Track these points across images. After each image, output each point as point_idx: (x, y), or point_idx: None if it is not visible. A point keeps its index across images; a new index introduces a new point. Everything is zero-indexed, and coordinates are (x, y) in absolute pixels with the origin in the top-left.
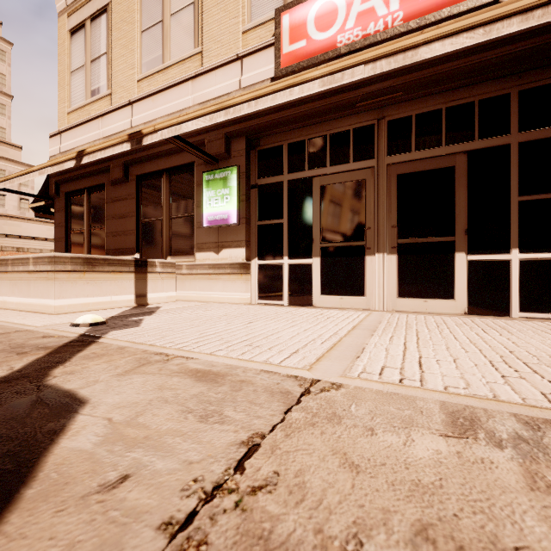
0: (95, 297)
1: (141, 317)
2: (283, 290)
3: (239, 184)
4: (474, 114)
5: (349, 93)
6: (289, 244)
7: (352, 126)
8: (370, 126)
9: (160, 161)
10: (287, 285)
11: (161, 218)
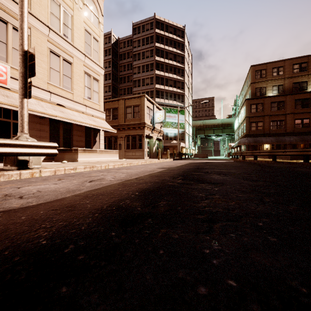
0: None
1: None
2: None
3: None
4: (2, 111)
5: None
6: None
7: None
8: None
9: None
10: None
11: None
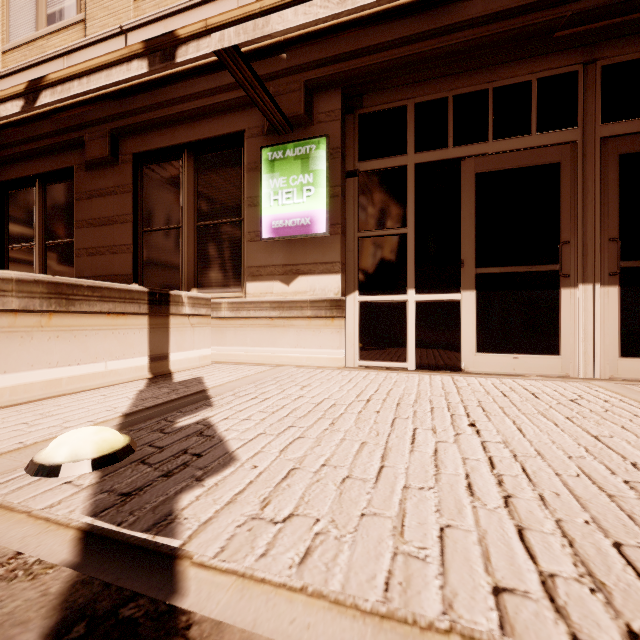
0: (72, 365)
1: (197, 413)
2: (407, 344)
3: (330, 168)
4: None
5: (544, 12)
6: (418, 268)
7: (535, 74)
8: (569, 75)
9: (179, 130)
10: (415, 336)
11: (179, 225)
